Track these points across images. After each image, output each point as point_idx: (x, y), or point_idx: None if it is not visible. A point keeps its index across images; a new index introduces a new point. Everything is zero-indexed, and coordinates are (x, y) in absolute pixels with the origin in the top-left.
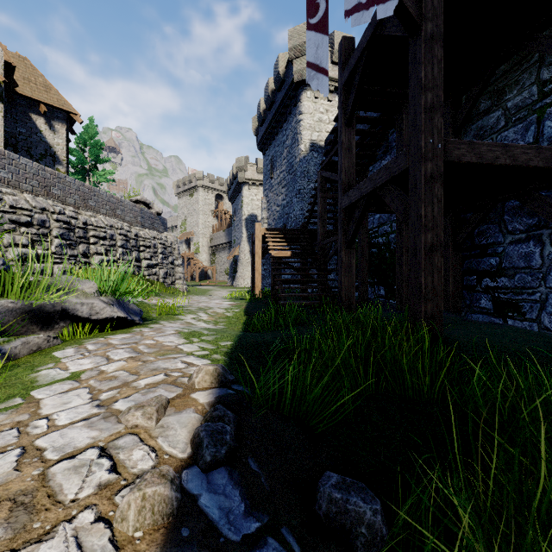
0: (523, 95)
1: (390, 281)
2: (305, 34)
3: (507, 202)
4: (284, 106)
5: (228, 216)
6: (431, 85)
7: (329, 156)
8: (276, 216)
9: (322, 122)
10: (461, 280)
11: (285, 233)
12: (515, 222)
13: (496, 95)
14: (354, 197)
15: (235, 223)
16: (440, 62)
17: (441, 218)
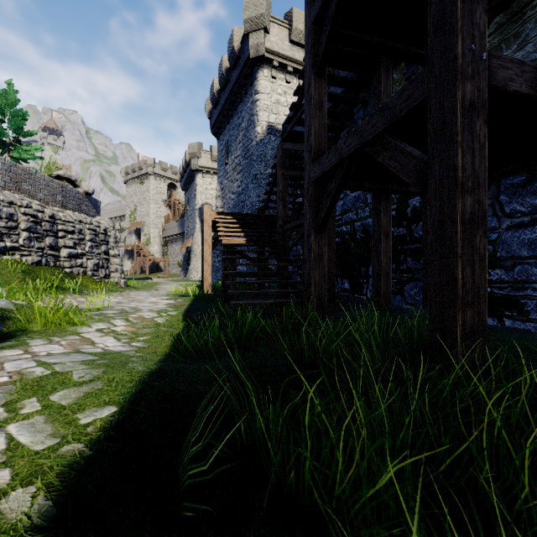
0: (525, 49)
1: (355, 274)
2: (262, 5)
3: (504, 179)
4: (239, 85)
5: (181, 206)
6: None
7: (291, 123)
8: (231, 205)
9: (279, 104)
10: None
11: (240, 218)
12: (514, 202)
13: None
14: (328, 163)
15: (189, 213)
16: None
17: (484, 174)
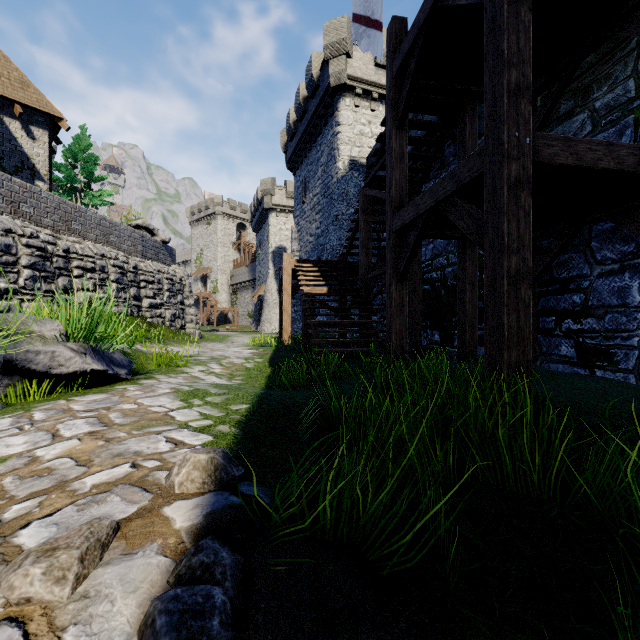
0: (615, 92)
1: (446, 324)
2: (344, 29)
3: (595, 225)
4: (318, 116)
5: (252, 249)
6: (516, 60)
7: (374, 169)
8: (309, 248)
9: (363, 135)
10: (536, 322)
11: (320, 265)
12: (605, 249)
13: (580, 93)
14: (408, 217)
15: (261, 257)
16: (527, 30)
17: (528, 237)
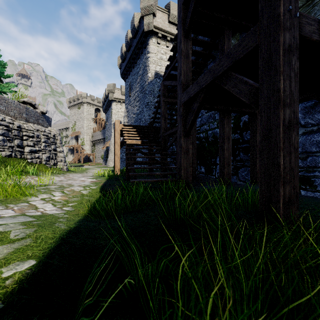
0: None
1: (208, 162)
2: None
3: (300, 103)
4: (138, 48)
5: (103, 122)
6: None
7: (169, 68)
8: (133, 121)
9: (162, 59)
10: None
11: (137, 128)
12: (307, 118)
13: None
14: (192, 92)
15: (107, 126)
16: None
17: (297, 94)
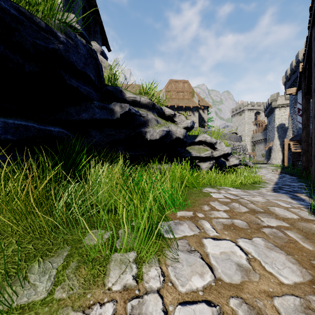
0: None
1: None
2: None
3: None
4: None
5: (263, 124)
6: None
7: None
8: (297, 127)
9: None
10: None
11: (299, 142)
12: None
13: None
14: None
15: (269, 129)
16: None
17: None
